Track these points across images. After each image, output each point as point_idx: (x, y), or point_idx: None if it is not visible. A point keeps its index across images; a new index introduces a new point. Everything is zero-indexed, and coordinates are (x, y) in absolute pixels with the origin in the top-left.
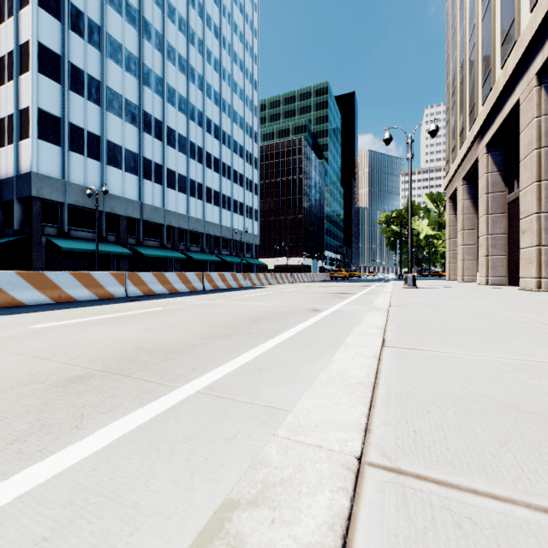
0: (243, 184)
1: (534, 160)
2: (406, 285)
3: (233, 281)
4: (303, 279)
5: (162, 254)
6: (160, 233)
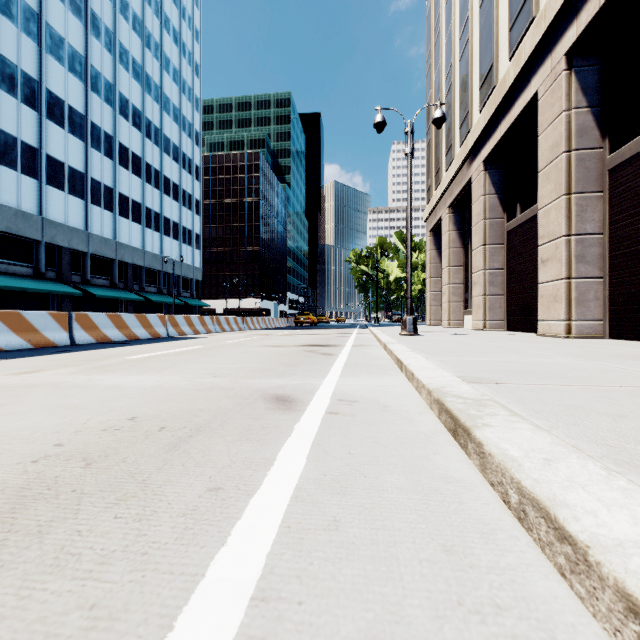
0: (179, 198)
1: (563, 166)
2: (405, 331)
3: (141, 327)
4: (260, 325)
5: (35, 287)
6: (34, 254)
